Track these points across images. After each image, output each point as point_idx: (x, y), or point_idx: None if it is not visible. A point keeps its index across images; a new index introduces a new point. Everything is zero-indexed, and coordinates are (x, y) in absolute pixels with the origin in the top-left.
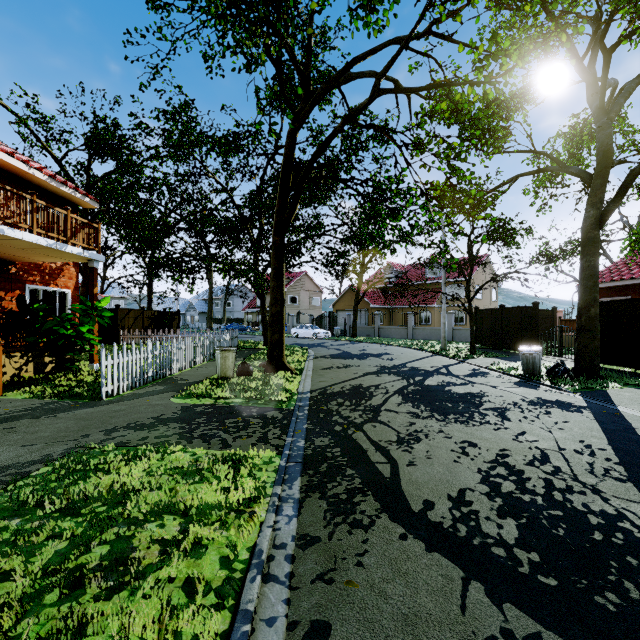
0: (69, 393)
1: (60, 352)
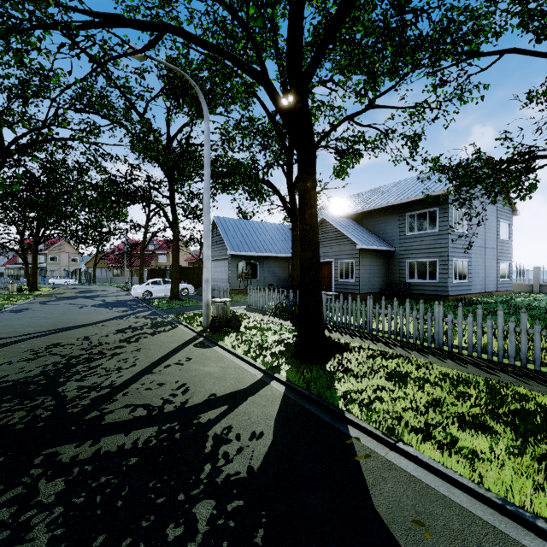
0: None
1: None
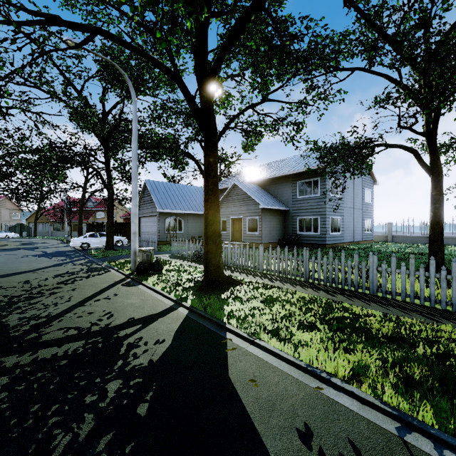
0: None
1: None
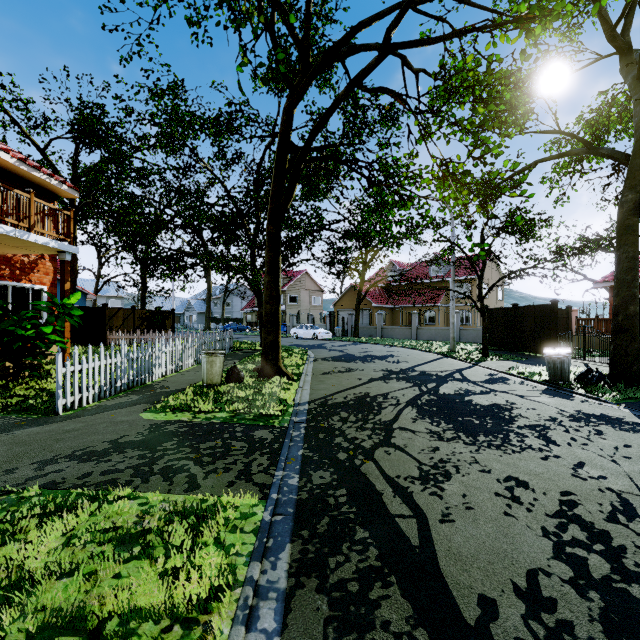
0: (22, 406)
1: (18, 356)
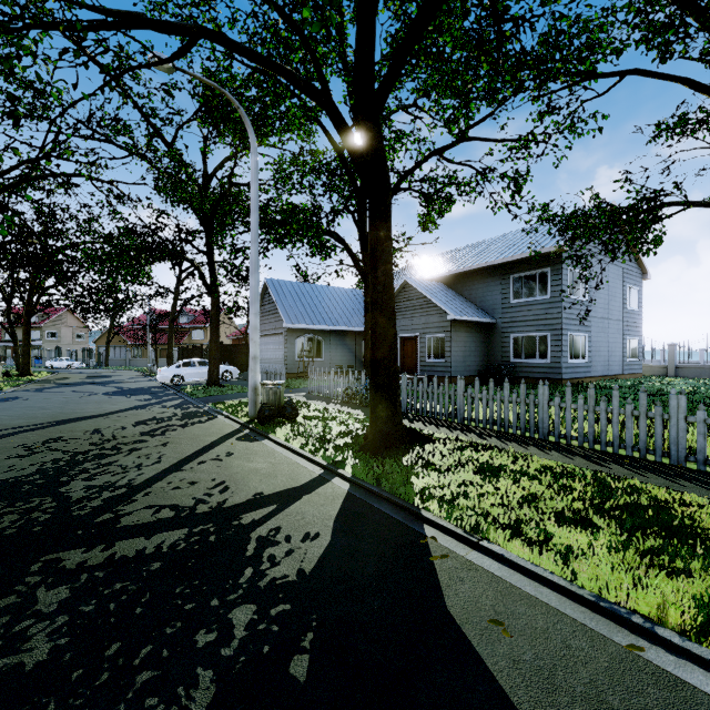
0: None
1: None
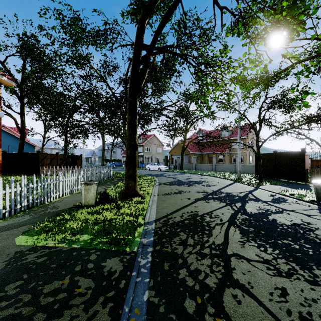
0: None
1: None
